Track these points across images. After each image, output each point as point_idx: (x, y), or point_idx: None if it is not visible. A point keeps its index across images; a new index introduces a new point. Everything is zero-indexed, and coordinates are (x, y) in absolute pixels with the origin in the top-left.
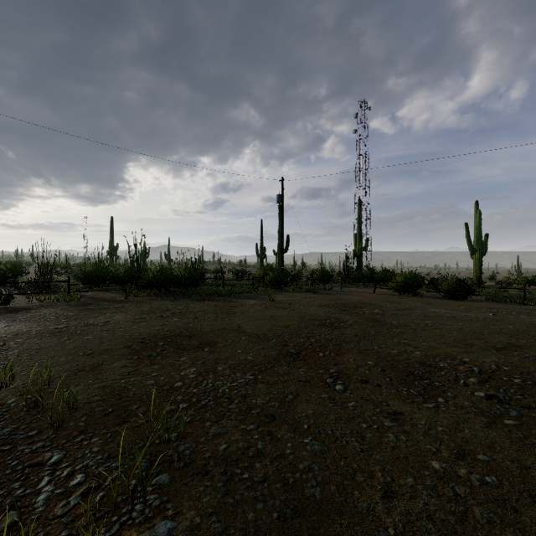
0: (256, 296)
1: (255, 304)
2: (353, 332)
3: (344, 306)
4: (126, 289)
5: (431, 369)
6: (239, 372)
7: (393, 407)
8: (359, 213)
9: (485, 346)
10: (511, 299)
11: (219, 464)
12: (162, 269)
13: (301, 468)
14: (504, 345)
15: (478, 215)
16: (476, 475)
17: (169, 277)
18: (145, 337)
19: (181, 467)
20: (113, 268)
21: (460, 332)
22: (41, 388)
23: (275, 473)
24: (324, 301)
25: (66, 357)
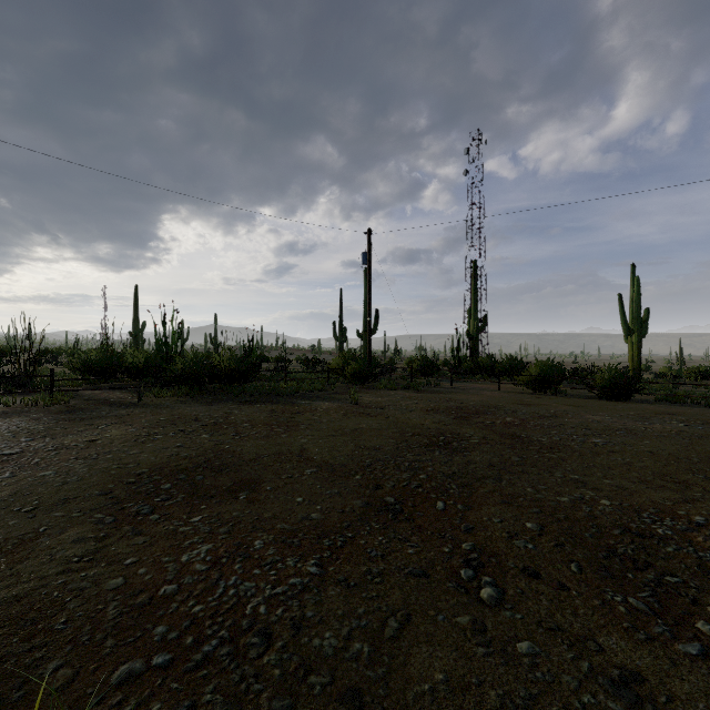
0: (332, 395)
1: (331, 409)
2: (486, 459)
3: (461, 411)
4: (140, 386)
5: (646, 542)
6: (292, 554)
7: (614, 655)
8: (475, 281)
9: None
10: (693, 399)
11: None
12: (195, 357)
13: None
14: None
15: (636, 283)
16: None
17: (207, 369)
18: (143, 471)
19: None
20: (130, 355)
21: (655, 459)
22: None
23: None
24: (430, 403)
25: None
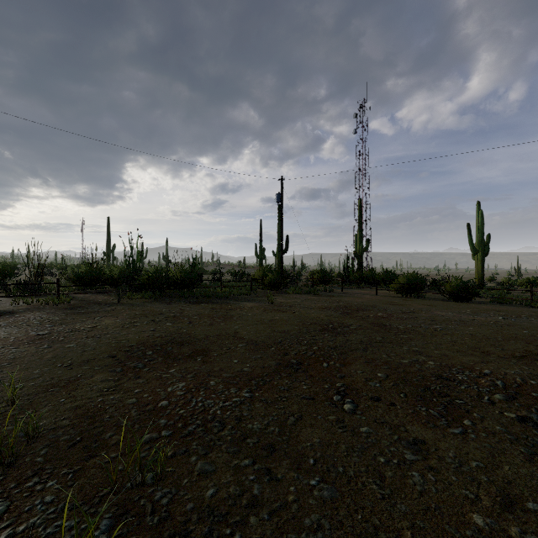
0: (255, 298)
1: (254, 307)
2: (359, 339)
3: (346, 308)
4: (119, 291)
5: (449, 383)
6: (233, 387)
7: (413, 433)
8: (360, 214)
9: (503, 354)
10: (517, 301)
11: (204, 520)
12: (157, 270)
13: (307, 525)
14: (523, 353)
15: (480, 216)
16: (532, 535)
17: (165, 279)
18: (133, 344)
19: (154, 525)
20: (108, 269)
21: (472, 338)
22: (3, 409)
23: (275, 533)
24: (325, 303)
25: (41, 369)
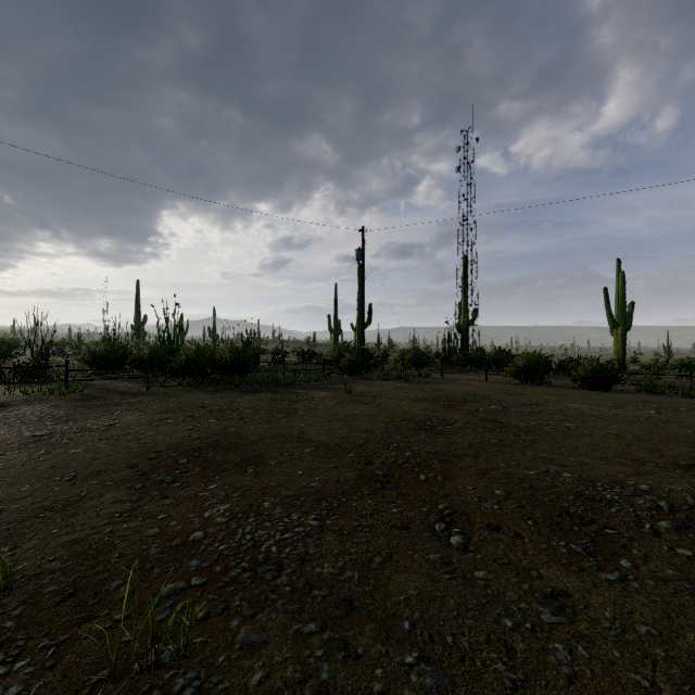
0: (328, 385)
1: (326, 397)
2: (466, 441)
3: (448, 399)
4: (148, 377)
5: (595, 504)
6: (296, 511)
7: (550, 580)
8: (465, 276)
9: (663, 463)
10: (671, 389)
11: None
12: (199, 349)
13: None
14: (690, 461)
15: (621, 278)
16: None
17: (209, 360)
18: (161, 449)
19: None
20: (135, 348)
21: (619, 441)
22: None
23: None
24: (420, 392)
25: (33, 484)
